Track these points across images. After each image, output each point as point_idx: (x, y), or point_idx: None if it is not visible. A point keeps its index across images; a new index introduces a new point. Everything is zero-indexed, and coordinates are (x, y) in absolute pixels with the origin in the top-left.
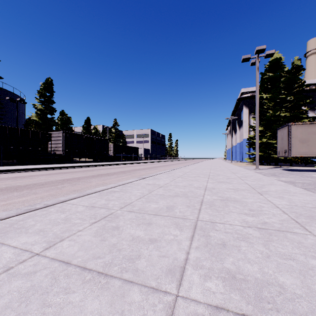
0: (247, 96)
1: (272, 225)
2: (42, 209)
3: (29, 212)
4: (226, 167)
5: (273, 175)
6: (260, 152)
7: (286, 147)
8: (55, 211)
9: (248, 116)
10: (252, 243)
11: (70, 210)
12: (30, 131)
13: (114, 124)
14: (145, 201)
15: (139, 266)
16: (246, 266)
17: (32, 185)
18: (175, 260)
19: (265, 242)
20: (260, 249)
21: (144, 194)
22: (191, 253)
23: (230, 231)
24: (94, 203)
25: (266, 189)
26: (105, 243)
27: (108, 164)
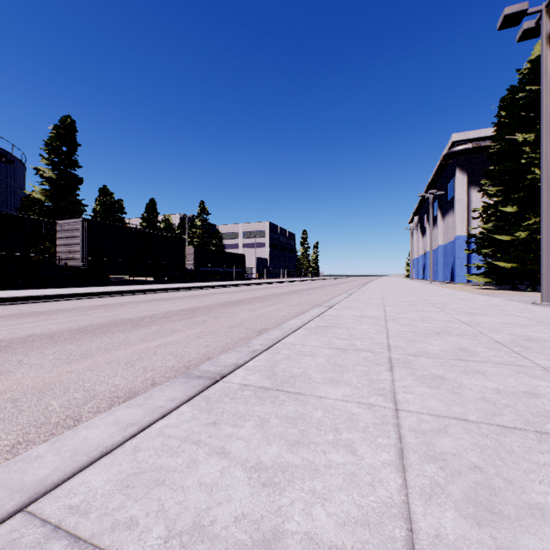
0: (464, 148)
1: None
2: None
3: None
4: (455, 296)
5: None
6: (512, 262)
7: None
8: None
9: (467, 190)
10: None
11: None
12: (2, 215)
13: (201, 212)
14: None
15: None
16: None
17: None
18: None
19: None
20: None
21: None
22: None
23: None
24: None
25: None
26: None
27: (176, 287)
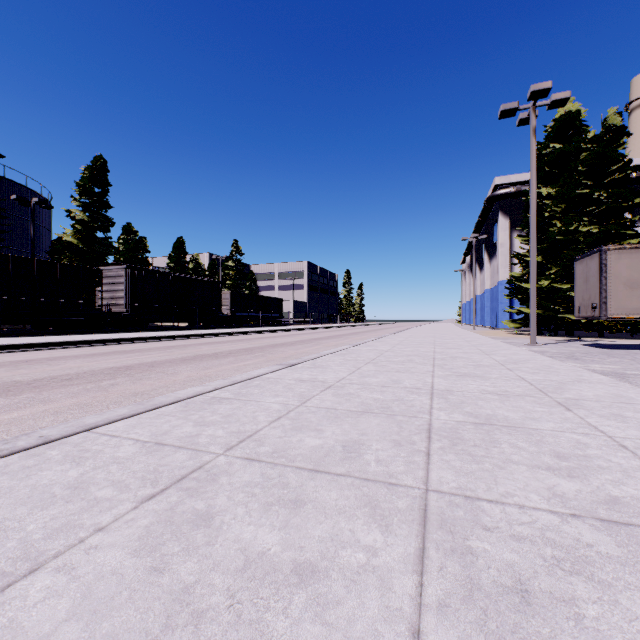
0: (506, 193)
1: (638, 509)
2: (31, 450)
3: None
4: (466, 339)
5: (570, 357)
6: (537, 309)
7: (595, 298)
8: (59, 457)
9: (509, 234)
10: (607, 584)
11: (99, 455)
12: (58, 264)
13: (234, 252)
14: (290, 428)
15: None
16: None
17: (47, 380)
18: None
19: None
20: None
21: (290, 406)
22: (428, 635)
23: (528, 534)
24: (164, 432)
25: (573, 393)
26: (160, 582)
27: (219, 332)
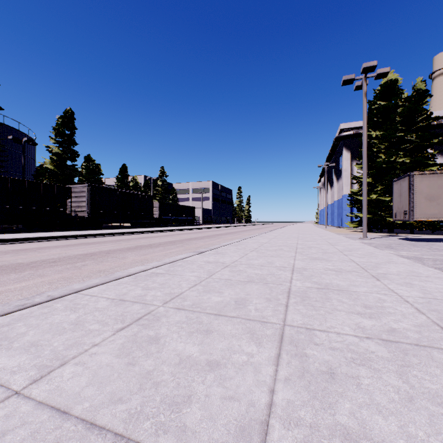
0: (348, 134)
1: (405, 334)
2: (44, 304)
3: (22, 310)
4: (319, 235)
5: (388, 247)
6: (368, 214)
7: (406, 207)
8: (62, 307)
9: (350, 163)
10: (377, 370)
11: (86, 306)
12: (41, 183)
13: (161, 174)
14: (202, 291)
15: (188, 421)
16: (376, 422)
17: (40, 262)
18: (250, 407)
19: (400, 369)
20: (394, 382)
21: (202, 278)
22: (278, 391)
23: (339, 347)
24: (124, 293)
25: (383, 270)
26: (134, 369)
27: (152, 230)
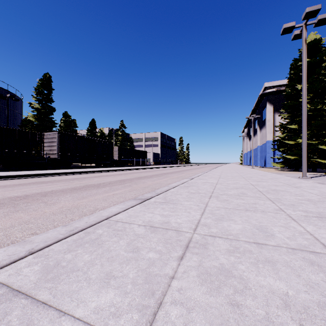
0: (271, 91)
1: None
2: None
3: None
4: (259, 174)
5: None
6: (295, 156)
7: None
8: None
9: (273, 115)
10: None
11: None
12: (16, 130)
13: (121, 126)
14: None
15: None
16: None
17: None
18: None
19: None
20: None
21: None
22: None
23: None
24: None
25: None
26: None
27: (110, 169)
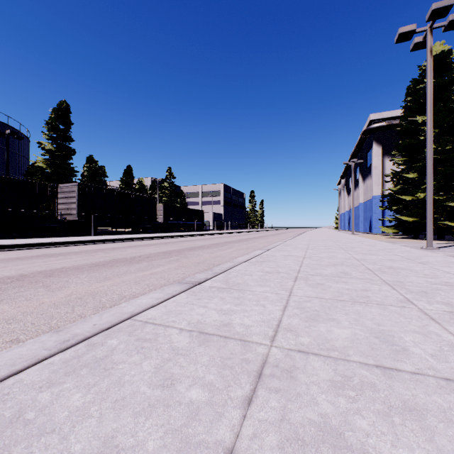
0: (379, 126)
1: None
2: None
3: None
4: (364, 243)
5: None
6: (413, 217)
7: None
8: None
9: (381, 159)
10: None
11: None
12: (18, 180)
13: (168, 176)
14: None
15: None
16: None
17: None
18: None
19: None
20: None
21: None
22: None
23: None
24: None
25: None
26: None
27: (151, 236)
